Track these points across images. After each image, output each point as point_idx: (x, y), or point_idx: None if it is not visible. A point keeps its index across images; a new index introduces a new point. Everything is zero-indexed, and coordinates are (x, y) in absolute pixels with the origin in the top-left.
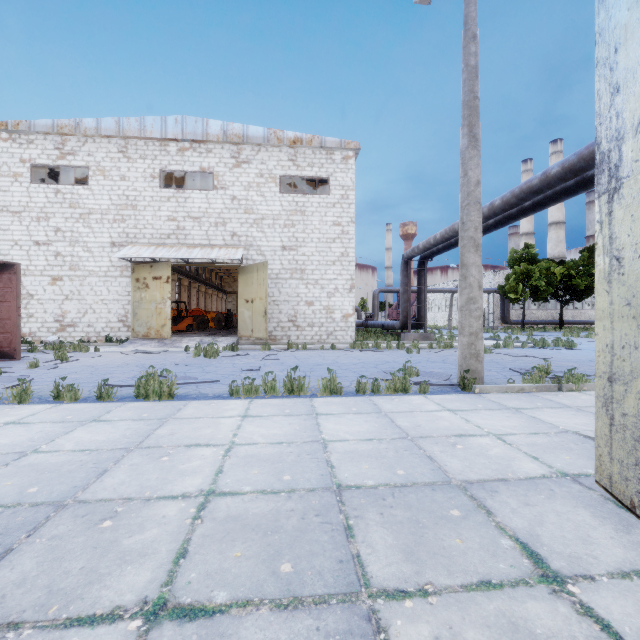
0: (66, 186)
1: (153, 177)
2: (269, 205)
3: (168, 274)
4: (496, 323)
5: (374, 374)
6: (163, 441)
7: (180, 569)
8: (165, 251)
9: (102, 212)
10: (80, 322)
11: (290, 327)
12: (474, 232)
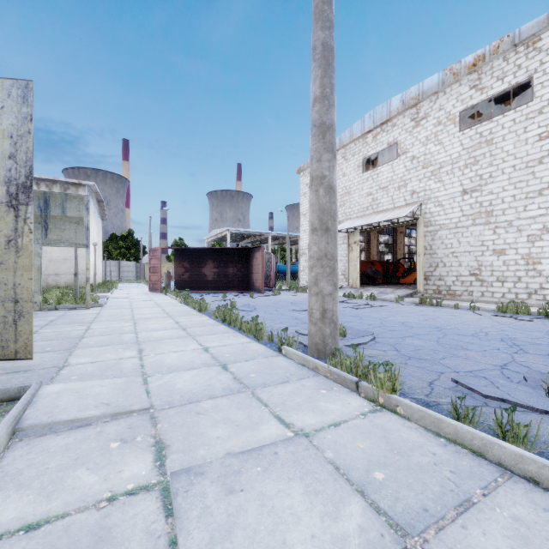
0: None
1: (358, 167)
2: (447, 150)
3: (358, 239)
4: None
5: None
6: (141, 320)
7: (48, 332)
8: (359, 221)
9: None
10: None
11: (471, 282)
12: (310, 165)
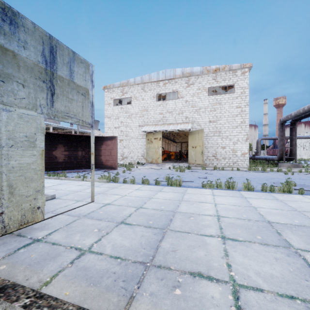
0: (124, 105)
1: (154, 97)
2: (203, 102)
3: (160, 137)
4: None
5: (268, 183)
6: (189, 199)
7: (223, 231)
8: (159, 127)
9: (136, 114)
10: (128, 156)
11: (213, 159)
12: None
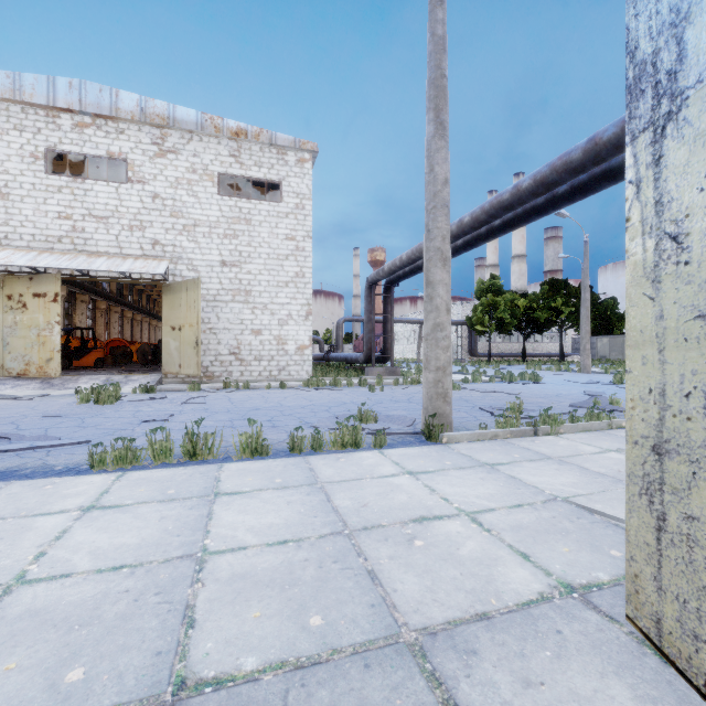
0: None
1: (35, 157)
2: (204, 209)
3: (56, 290)
4: (464, 356)
5: (322, 421)
6: None
7: None
8: (52, 259)
9: None
10: None
11: (232, 361)
12: (441, 242)
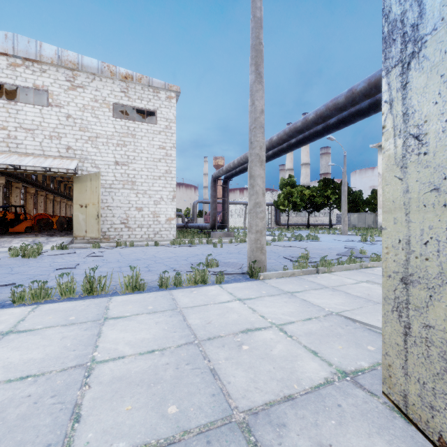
0: None
1: None
2: (103, 126)
3: None
4: (272, 225)
5: (182, 266)
6: None
7: None
8: None
9: None
10: None
11: (122, 228)
12: (259, 150)
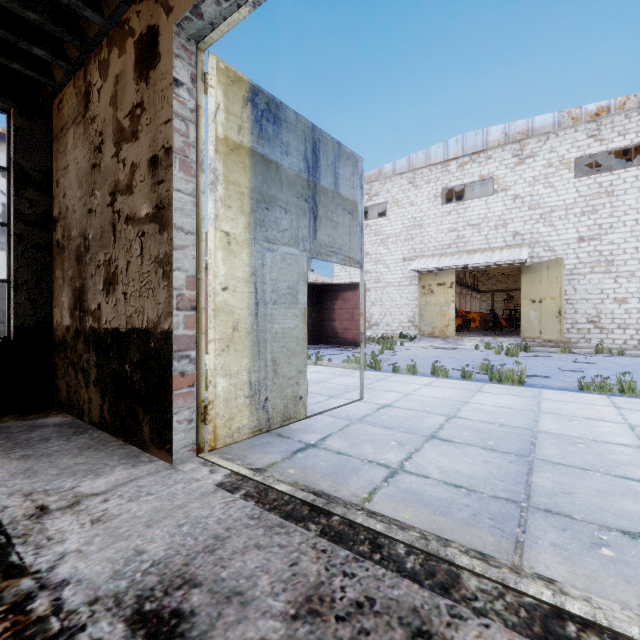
0: (372, 220)
1: (436, 197)
2: (560, 195)
3: (451, 280)
4: None
5: None
6: (557, 412)
7: None
8: (448, 260)
9: (396, 235)
10: (381, 322)
11: (589, 329)
12: None
